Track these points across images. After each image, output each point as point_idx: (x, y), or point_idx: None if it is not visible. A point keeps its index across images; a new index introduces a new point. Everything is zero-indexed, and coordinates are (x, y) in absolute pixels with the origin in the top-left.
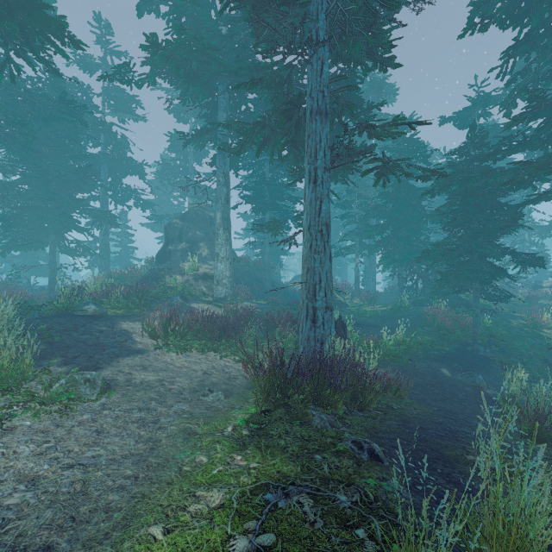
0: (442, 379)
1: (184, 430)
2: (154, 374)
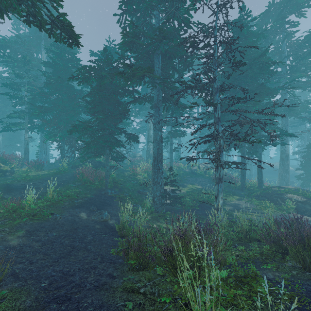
0: (78, 224)
1: None
2: None
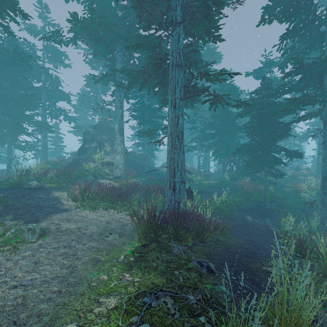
0: (247, 222)
1: (93, 259)
2: (75, 224)
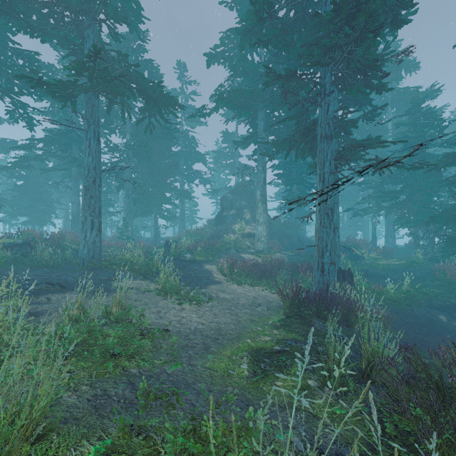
0: (435, 322)
1: (250, 318)
2: (228, 295)
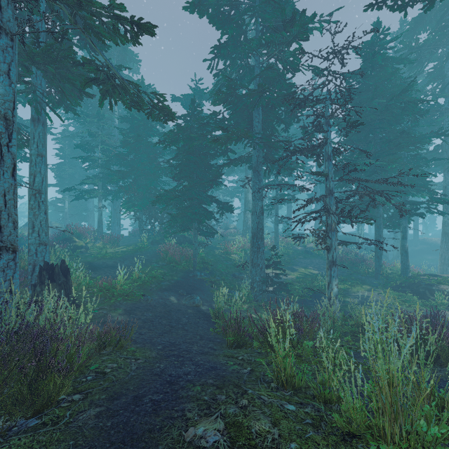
0: (170, 307)
1: None
2: None
